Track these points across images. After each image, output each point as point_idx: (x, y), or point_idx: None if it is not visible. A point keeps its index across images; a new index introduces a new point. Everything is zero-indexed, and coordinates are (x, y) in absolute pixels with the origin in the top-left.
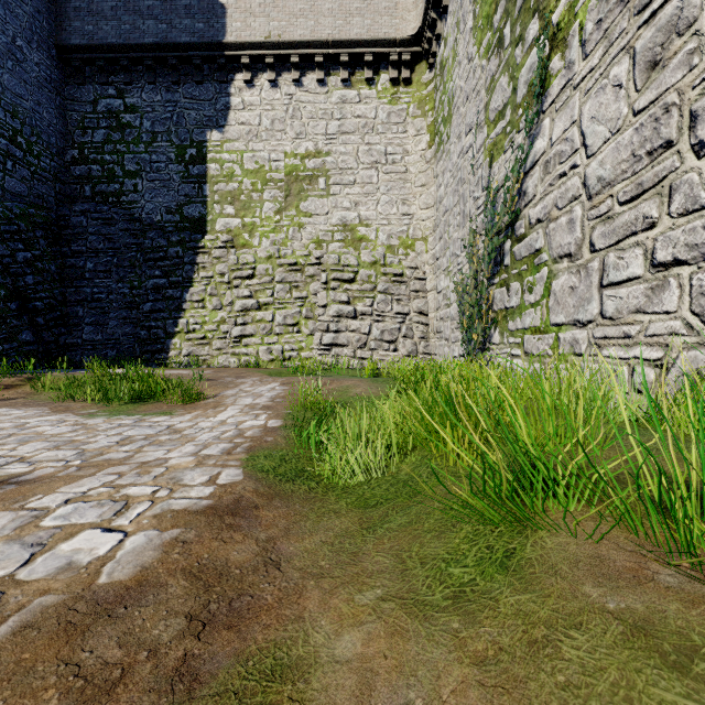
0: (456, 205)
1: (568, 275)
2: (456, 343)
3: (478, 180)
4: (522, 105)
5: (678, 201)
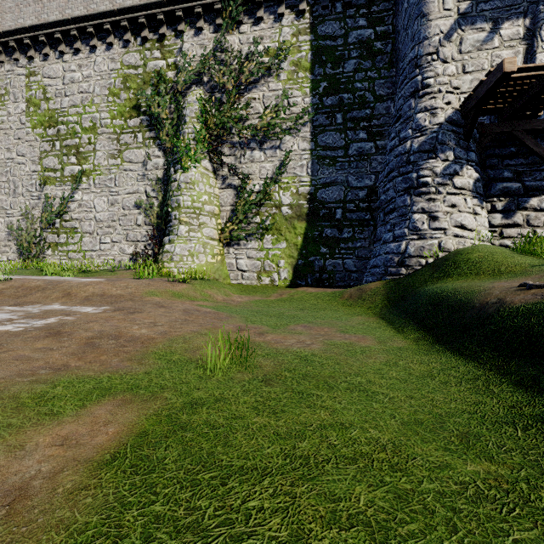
0: (4, 182)
1: (90, 238)
2: (4, 253)
3: (33, 184)
4: (68, 178)
5: (117, 231)
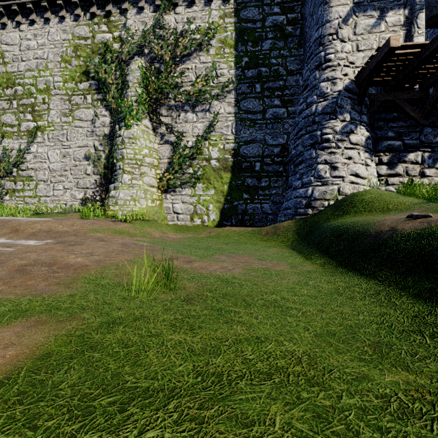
0: None
1: (44, 185)
2: None
3: None
4: (24, 133)
5: (69, 180)
